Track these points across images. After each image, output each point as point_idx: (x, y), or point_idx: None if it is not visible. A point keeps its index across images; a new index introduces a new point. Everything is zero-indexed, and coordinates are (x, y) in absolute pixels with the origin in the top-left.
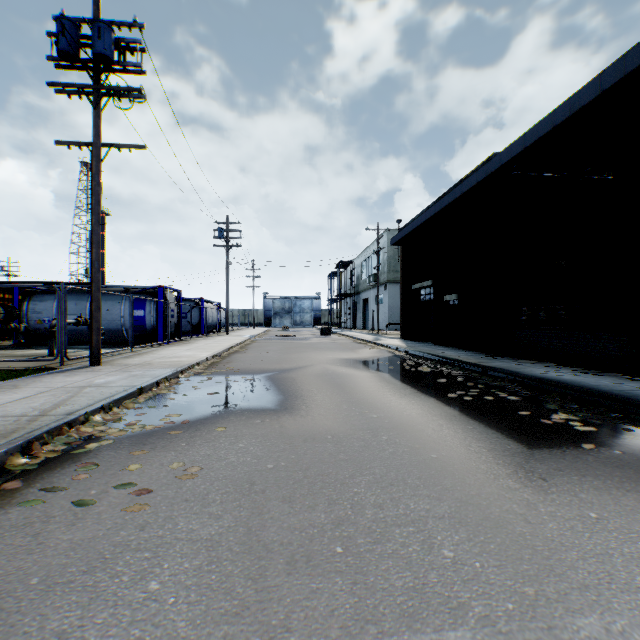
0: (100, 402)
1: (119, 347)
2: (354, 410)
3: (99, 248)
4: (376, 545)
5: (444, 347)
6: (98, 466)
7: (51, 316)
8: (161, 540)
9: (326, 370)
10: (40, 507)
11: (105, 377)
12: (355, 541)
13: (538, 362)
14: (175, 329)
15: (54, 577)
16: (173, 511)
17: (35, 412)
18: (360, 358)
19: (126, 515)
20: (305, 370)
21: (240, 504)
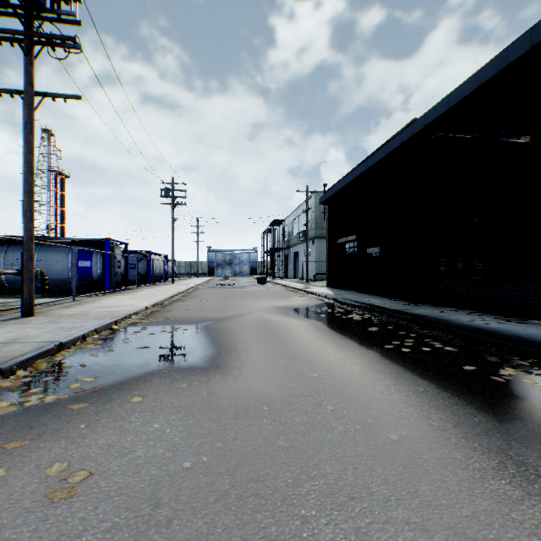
0: (0, 365)
1: (65, 296)
2: (292, 367)
3: (31, 197)
4: None
5: (368, 295)
6: None
7: None
8: None
9: (262, 318)
10: None
11: (29, 330)
12: None
13: (458, 309)
14: (122, 279)
15: None
16: None
17: None
18: (293, 306)
19: None
20: (241, 319)
21: None
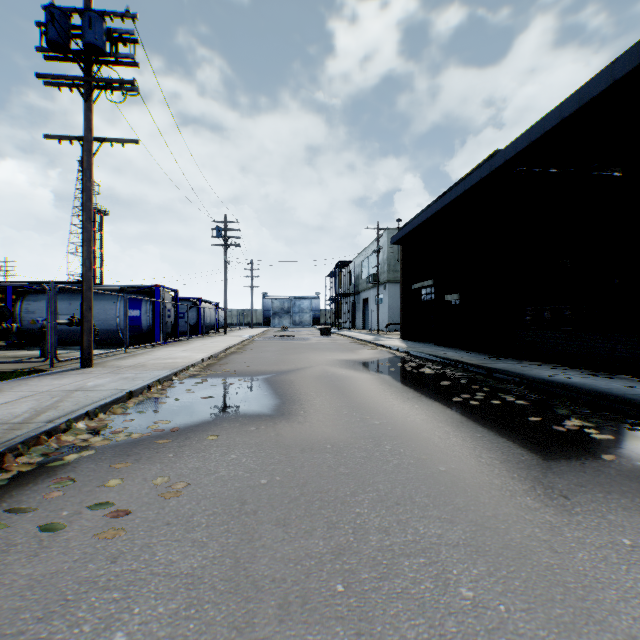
0: (85, 408)
1: (114, 348)
2: (355, 416)
3: (90, 246)
4: (383, 582)
5: (445, 348)
6: (74, 481)
7: (45, 316)
8: (134, 575)
9: (325, 372)
10: (2, 532)
11: (95, 380)
12: (358, 576)
13: (543, 363)
14: (172, 329)
15: (2, 626)
16: (152, 537)
17: (13, 419)
18: (360, 359)
19: (98, 542)
20: (304, 372)
21: (228, 528)
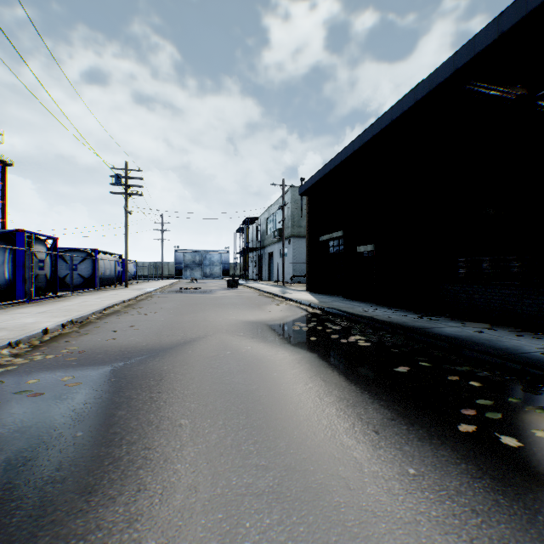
0: None
1: None
2: None
3: None
4: None
5: (359, 302)
6: None
7: None
8: None
9: (223, 348)
10: None
11: None
12: None
13: (491, 326)
14: (48, 283)
15: None
16: None
17: None
18: (270, 320)
19: None
20: (190, 349)
21: None
